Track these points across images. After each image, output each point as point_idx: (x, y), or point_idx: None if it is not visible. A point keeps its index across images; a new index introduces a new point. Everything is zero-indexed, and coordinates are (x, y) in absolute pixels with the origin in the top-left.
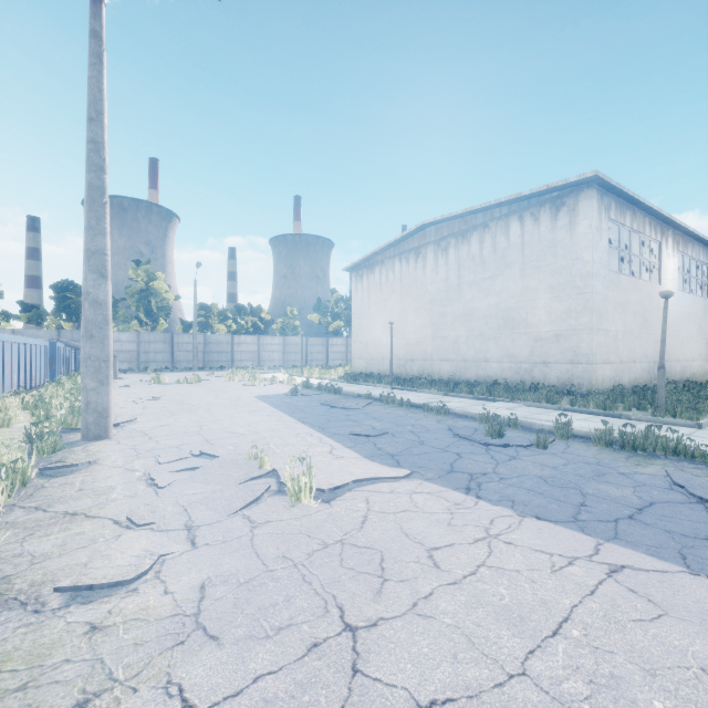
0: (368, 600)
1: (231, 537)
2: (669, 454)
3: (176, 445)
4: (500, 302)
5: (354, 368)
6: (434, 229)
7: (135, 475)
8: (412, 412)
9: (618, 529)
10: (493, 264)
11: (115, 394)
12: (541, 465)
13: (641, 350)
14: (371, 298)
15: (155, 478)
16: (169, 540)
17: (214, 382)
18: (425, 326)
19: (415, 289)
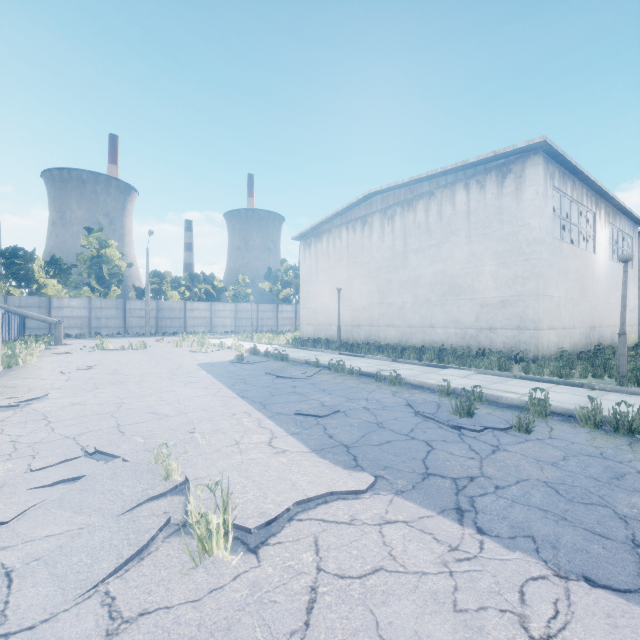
0: None
1: None
2: None
3: (74, 434)
4: (446, 269)
5: (302, 334)
6: (380, 198)
7: None
8: (363, 381)
9: None
10: (439, 232)
11: (47, 362)
12: (536, 460)
13: (579, 316)
14: (318, 265)
15: None
16: None
17: (161, 348)
18: (371, 293)
19: (361, 256)
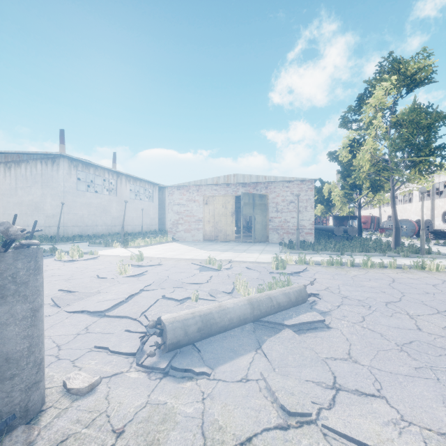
0: None
1: None
2: None
3: None
4: (34, 199)
5: None
6: (4, 156)
7: None
8: None
9: None
10: (31, 181)
11: None
12: None
13: (102, 221)
14: None
15: None
16: None
17: None
18: None
19: None
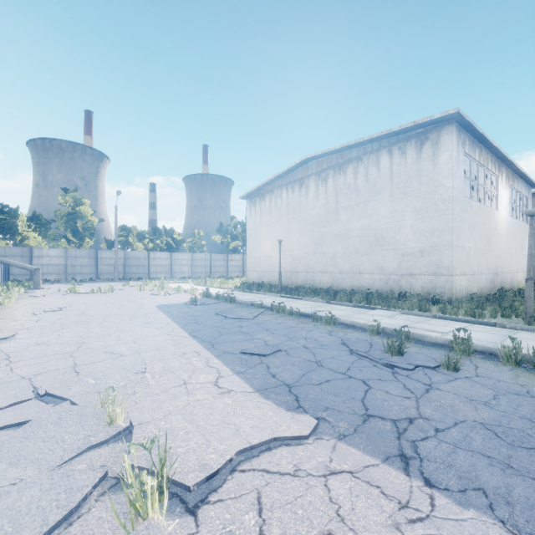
0: None
1: None
2: None
3: (31, 375)
4: (372, 223)
5: (249, 279)
6: (315, 163)
7: None
8: (301, 321)
9: None
10: (366, 191)
11: (23, 304)
12: (468, 399)
13: (485, 263)
14: (262, 221)
15: None
16: None
17: (126, 291)
18: (308, 244)
19: (299, 213)
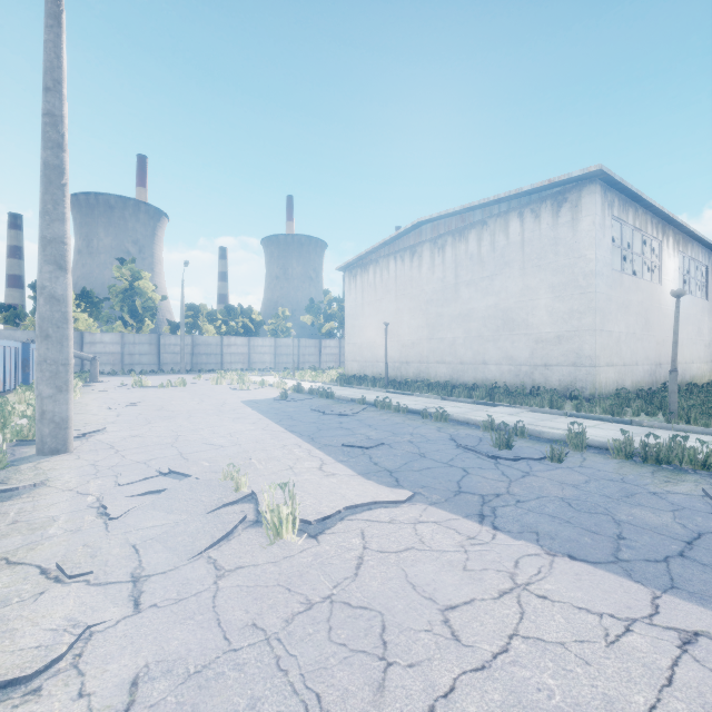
0: (366, 702)
1: (188, 592)
2: (698, 467)
3: (144, 460)
4: (499, 302)
5: (347, 371)
6: (430, 227)
7: (86, 500)
8: (409, 418)
9: (673, 573)
10: (492, 263)
11: (91, 399)
12: (560, 483)
13: (643, 352)
14: (365, 298)
15: (108, 506)
16: (106, 599)
17: (200, 385)
18: (421, 328)
19: (410, 289)
